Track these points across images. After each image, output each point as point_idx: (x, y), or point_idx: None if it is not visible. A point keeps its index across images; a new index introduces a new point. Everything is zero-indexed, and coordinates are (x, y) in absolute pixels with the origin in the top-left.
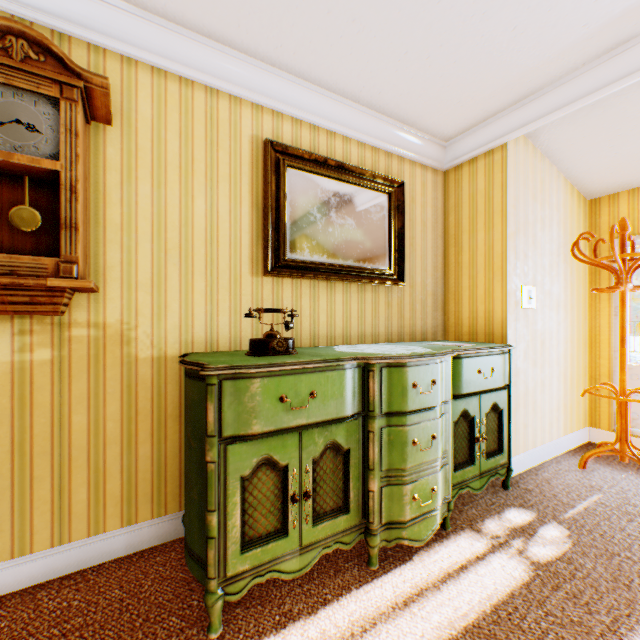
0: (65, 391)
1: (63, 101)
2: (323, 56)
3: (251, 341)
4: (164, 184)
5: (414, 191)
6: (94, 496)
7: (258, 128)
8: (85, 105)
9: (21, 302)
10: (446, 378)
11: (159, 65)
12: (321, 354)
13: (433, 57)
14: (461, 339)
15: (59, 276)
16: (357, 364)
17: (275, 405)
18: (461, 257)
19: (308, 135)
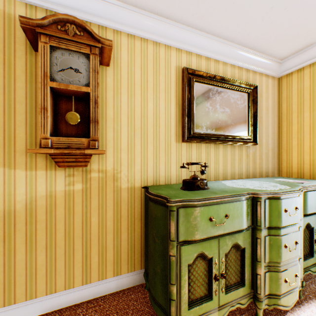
0: (88, 205)
1: (91, 55)
2: (219, 16)
3: (184, 181)
4: (133, 95)
5: (261, 90)
6: (101, 260)
7: (179, 61)
8: (99, 57)
9: (71, 161)
10: (300, 205)
11: (131, 32)
12: (224, 189)
13: (289, 8)
14: (291, 176)
15: (89, 148)
16: (248, 196)
17: (206, 223)
18: (291, 127)
19: (204, 63)
